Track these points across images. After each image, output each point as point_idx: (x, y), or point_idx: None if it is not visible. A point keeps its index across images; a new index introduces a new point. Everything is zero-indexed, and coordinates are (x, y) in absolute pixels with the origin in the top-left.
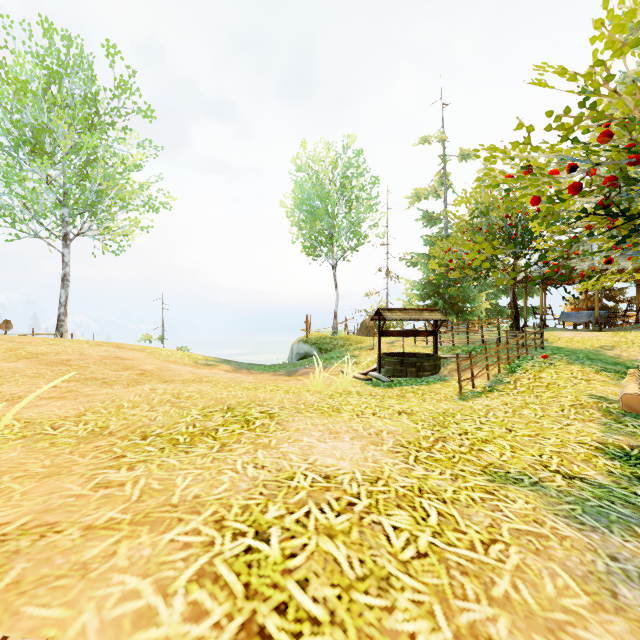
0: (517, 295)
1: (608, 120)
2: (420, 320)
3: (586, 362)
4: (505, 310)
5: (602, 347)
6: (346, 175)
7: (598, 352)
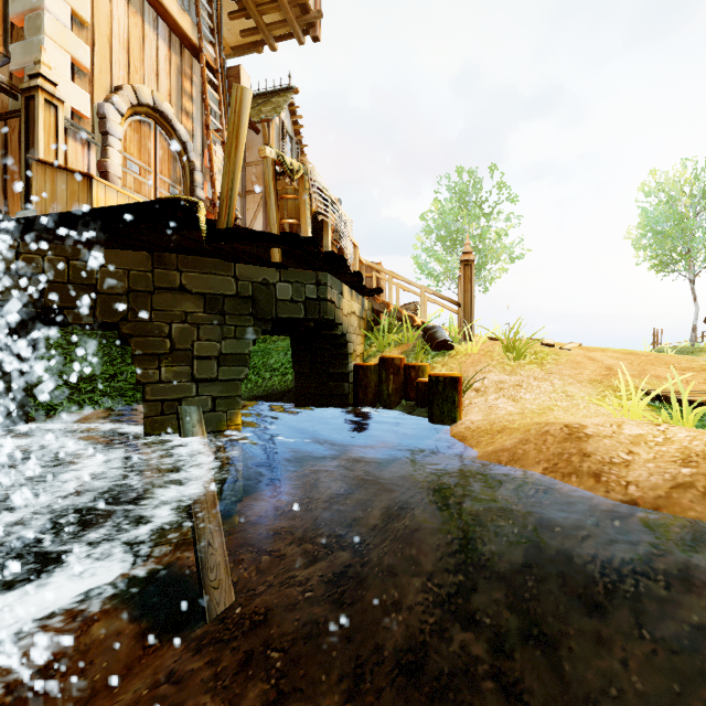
0: None
1: None
2: None
3: None
4: None
5: None
6: None
7: None
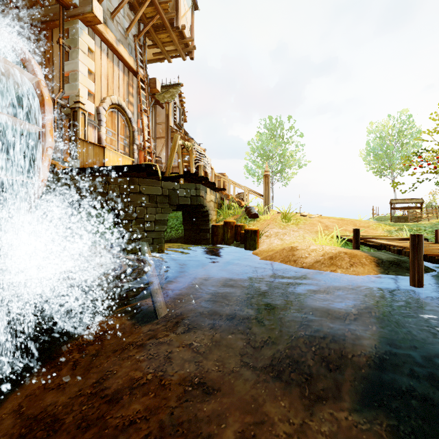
0: None
1: None
2: (408, 202)
3: None
4: None
5: None
6: (400, 131)
7: None
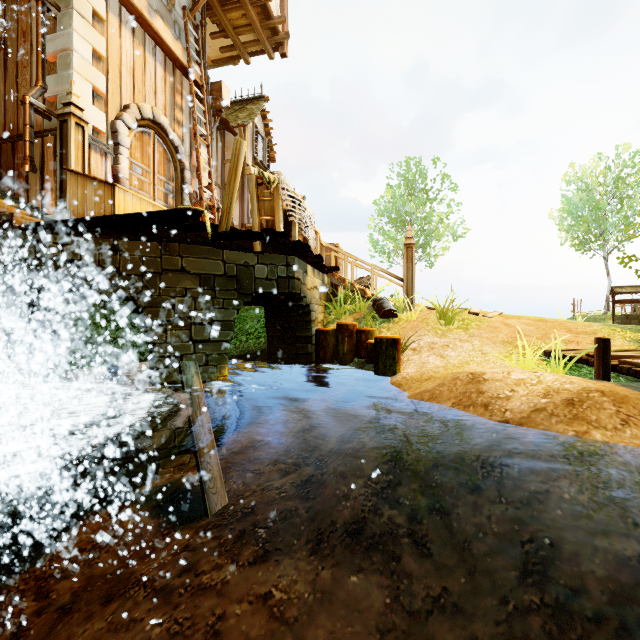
0: None
1: None
2: None
3: None
4: None
5: None
6: (618, 178)
7: None
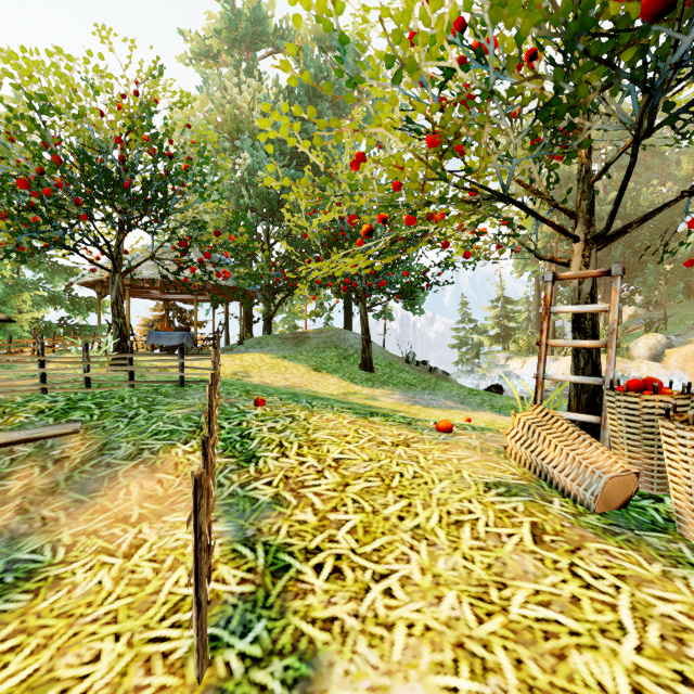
0: (74, 308)
1: (190, 123)
2: None
3: (313, 402)
4: (55, 328)
5: (237, 374)
6: None
7: (244, 381)
